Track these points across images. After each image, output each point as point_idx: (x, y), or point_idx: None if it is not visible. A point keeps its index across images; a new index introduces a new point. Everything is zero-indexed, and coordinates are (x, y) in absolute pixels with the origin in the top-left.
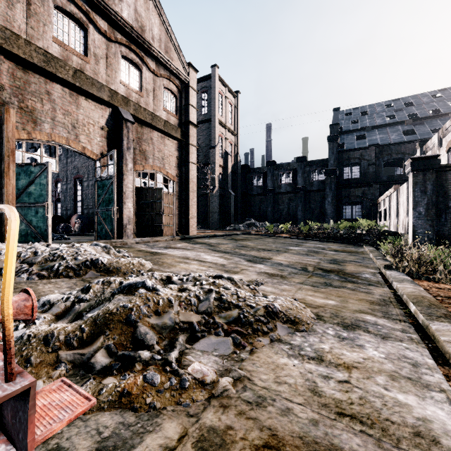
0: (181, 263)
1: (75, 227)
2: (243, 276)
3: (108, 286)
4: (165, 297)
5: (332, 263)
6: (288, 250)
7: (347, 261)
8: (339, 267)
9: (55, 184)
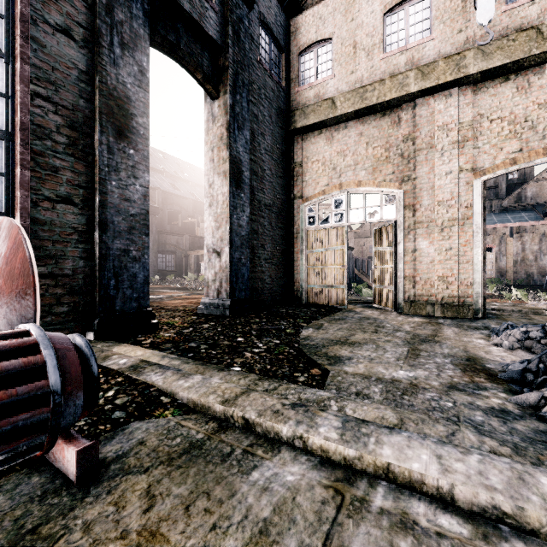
0: None
1: None
2: None
3: None
4: None
5: None
6: None
7: None
8: None
9: None
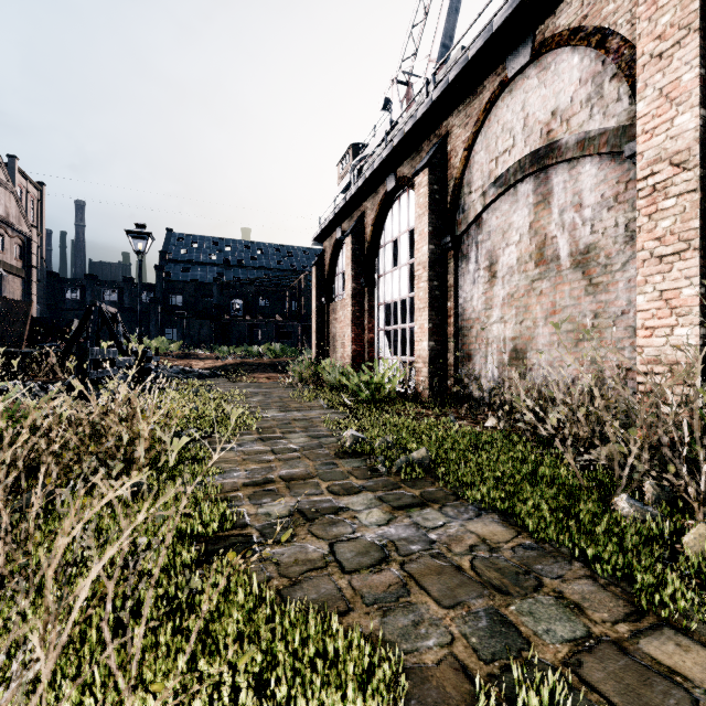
0: None
1: None
2: None
3: None
4: None
5: None
6: None
7: None
8: None
9: None
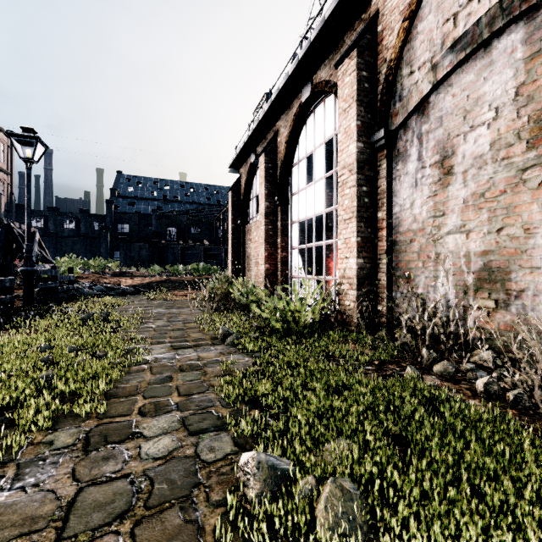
0: None
1: None
2: None
3: None
4: None
5: None
6: None
7: None
8: None
9: None
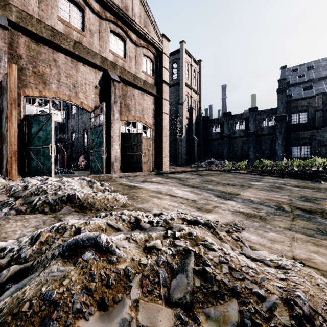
0: (154, 197)
1: (82, 165)
2: (217, 216)
3: (61, 235)
4: (121, 269)
5: (305, 200)
6: (251, 185)
7: (319, 199)
8: (317, 206)
9: (71, 134)
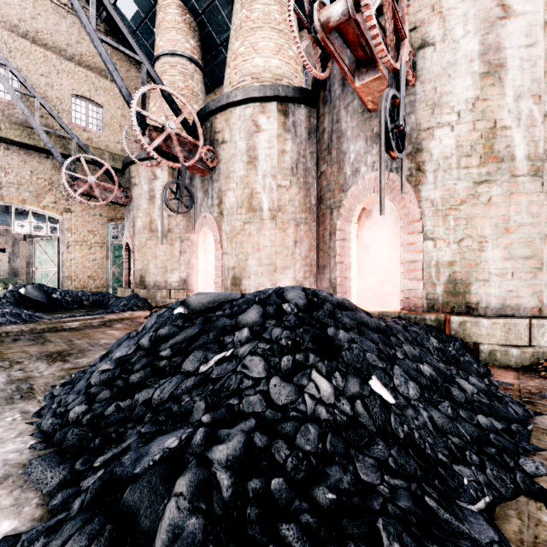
0: None
1: None
2: None
3: None
4: None
5: None
6: None
7: None
8: None
9: None
